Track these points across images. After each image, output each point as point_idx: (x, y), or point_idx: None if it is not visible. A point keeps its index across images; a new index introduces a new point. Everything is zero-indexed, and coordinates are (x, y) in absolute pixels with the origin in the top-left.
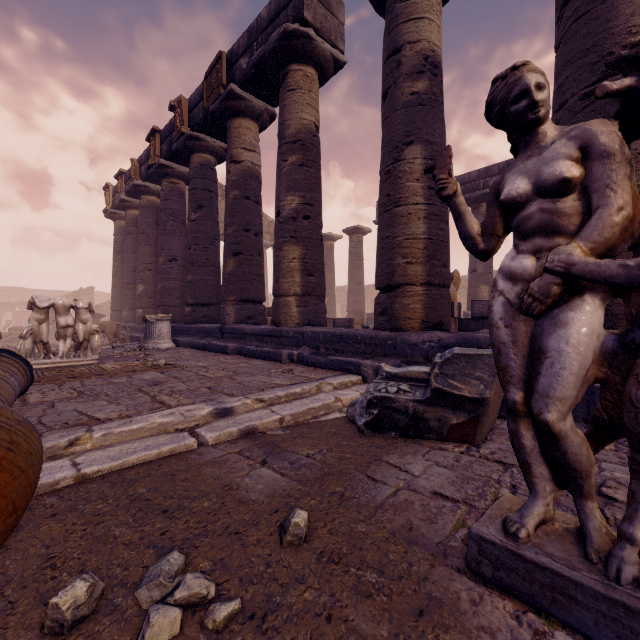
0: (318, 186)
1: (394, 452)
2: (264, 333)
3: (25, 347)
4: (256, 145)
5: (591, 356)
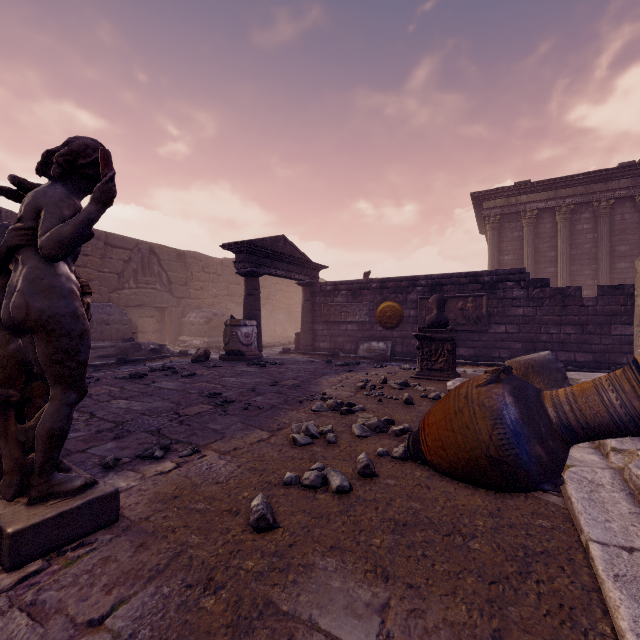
0: None
1: None
2: None
3: None
4: None
5: None
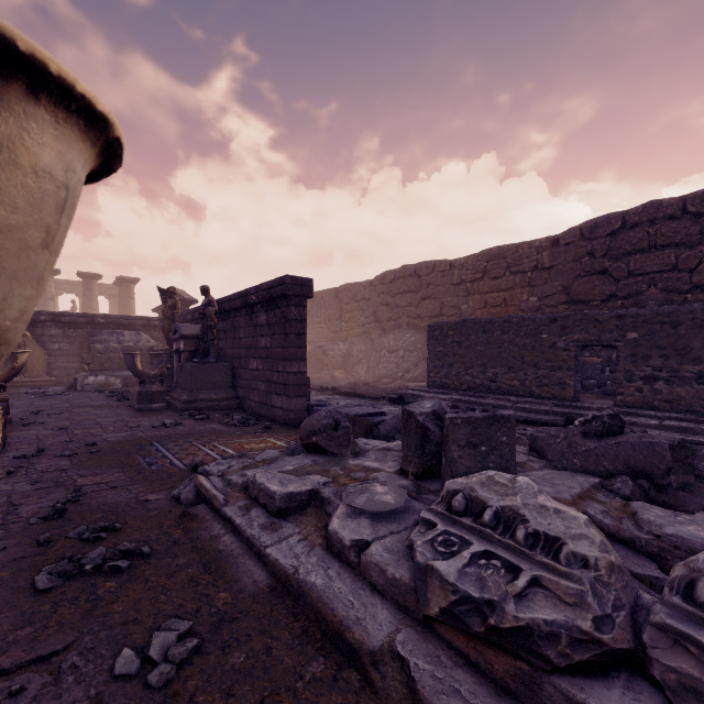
0: None
1: None
2: None
3: None
4: None
5: None
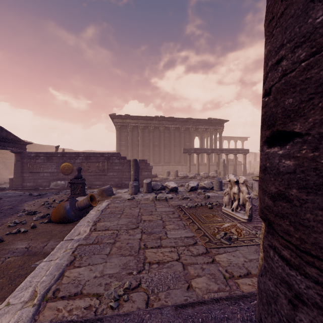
0: None
1: None
2: None
3: (225, 200)
4: None
5: None
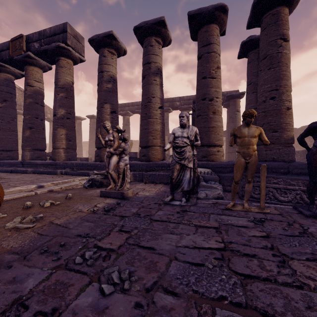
0: (73, 106)
1: (94, 189)
2: (48, 164)
3: None
4: (41, 80)
5: (115, 163)
